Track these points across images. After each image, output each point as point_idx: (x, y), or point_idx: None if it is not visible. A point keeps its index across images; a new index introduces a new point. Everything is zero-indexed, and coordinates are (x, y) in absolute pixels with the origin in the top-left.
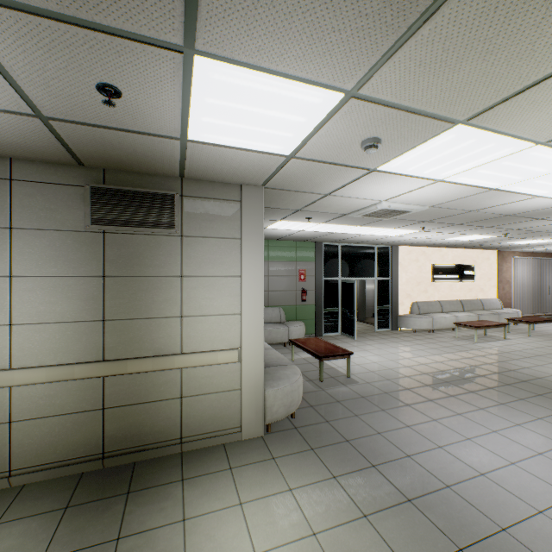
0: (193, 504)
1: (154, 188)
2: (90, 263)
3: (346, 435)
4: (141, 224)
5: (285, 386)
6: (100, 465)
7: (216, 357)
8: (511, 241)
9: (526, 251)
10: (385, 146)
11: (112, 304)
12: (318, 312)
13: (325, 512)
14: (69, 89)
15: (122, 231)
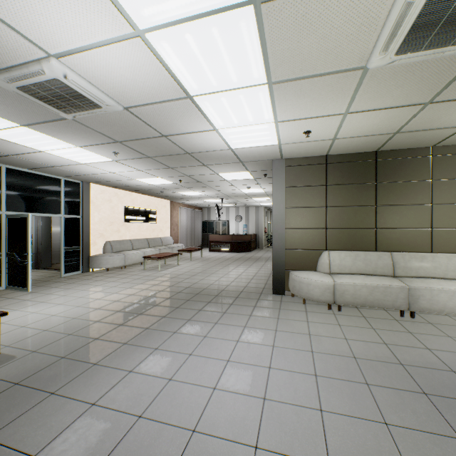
0: None
1: None
2: None
3: None
4: None
5: None
6: None
7: None
8: (181, 191)
9: (186, 203)
10: None
11: None
12: None
13: None
14: None
15: None
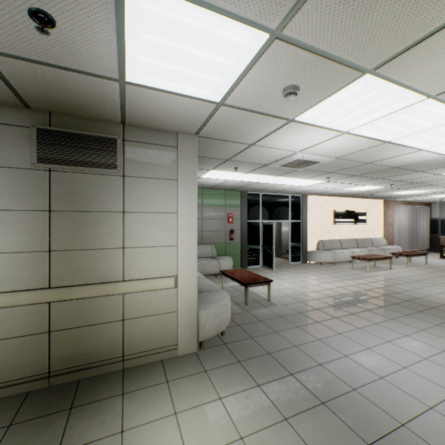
0: (132, 416)
1: (98, 132)
2: (37, 198)
3: (268, 348)
4: (86, 164)
5: (215, 308)
6: (46, 383)
7: (155, 284)
8: (394, 192)
9: (404, 200)
10: (302, 95)
11: (58, 236)
12: (243, 249)
13: (251, 417)
14: (0, 14)
15: (67, 170)
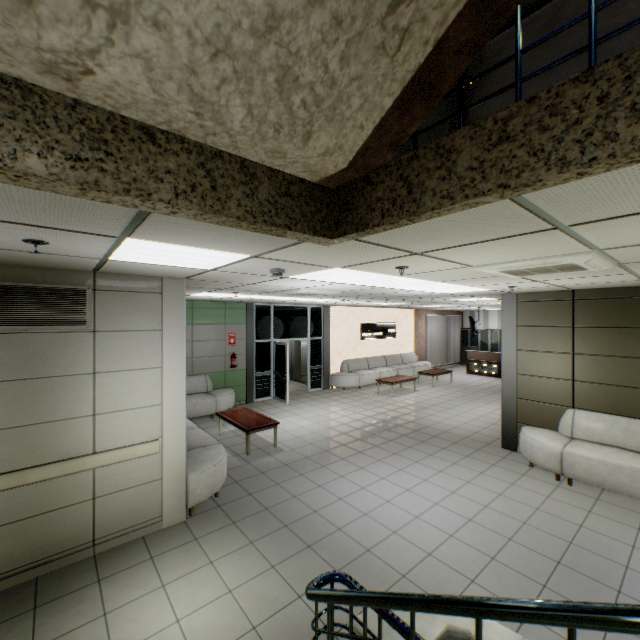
0: (114, 598)
1: (61, 283)
2: None
3: (266, 503)
4: (45, 322)
5: (208, 468)
6: None
7: (135, 451)
8: (420, 305)
9: (436, 309)
10: (289, 271)
11: (7, 411)
12: (250, 377)
13: (241, 572)
14: None
15: (20, 330)
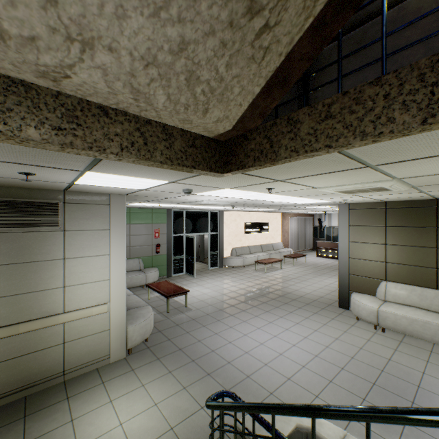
0: (78, 410)
1: (42, 198)
2: None
3: (180, 346)
4: (31, 225)
5: (141, 322)
6: None
7: (92, 311)
8: (284, 211)
9: (296, 213)
10: (195, 190)
11: (5, 285)
12: (169, 259)
13: (163, 392)
14: None
15: (14, 230)
